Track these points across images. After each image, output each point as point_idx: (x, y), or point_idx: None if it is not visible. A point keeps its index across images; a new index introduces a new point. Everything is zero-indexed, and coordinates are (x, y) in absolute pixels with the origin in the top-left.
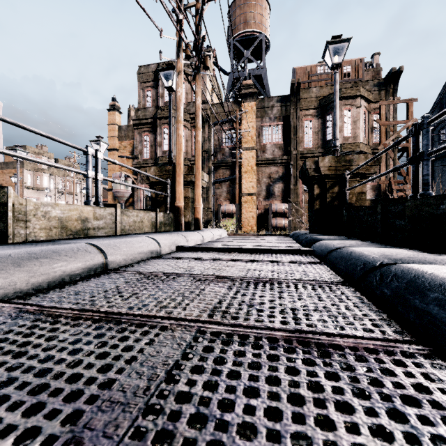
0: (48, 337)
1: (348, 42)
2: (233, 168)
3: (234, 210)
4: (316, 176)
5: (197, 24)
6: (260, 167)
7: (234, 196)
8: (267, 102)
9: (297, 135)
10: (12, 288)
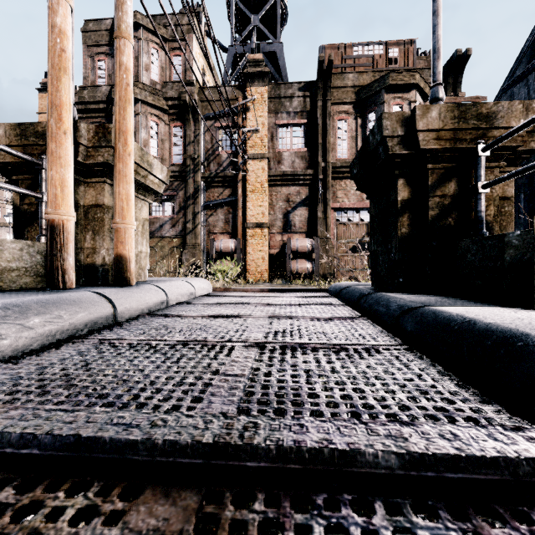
0: None
1: None
2: (233, 186)
3: (235, 248)
4: (404, 156)
5: None
6: (274, 185)
7: (235, 228)
8: (285, 89)
9: (328, 139)
10: None
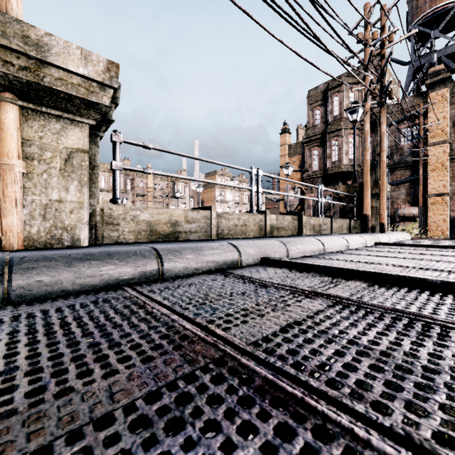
0: None
1: None
2: (414, 168)
3: (416, 214)
4: None
5: (382, 68)
6: None
7: (416, 198)
8: None
9: None
10: (331, 248)
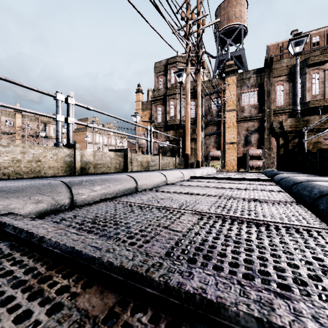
0: (169, 198)
1: (306, 36)
2: (218, 125)
3: (220, 155)
4: (280, 132)
5: (198, 43)
6: (239, 123)
7: (219, 145)
8: (245, 74)
9: (270, 97)
10: (146, 185)
